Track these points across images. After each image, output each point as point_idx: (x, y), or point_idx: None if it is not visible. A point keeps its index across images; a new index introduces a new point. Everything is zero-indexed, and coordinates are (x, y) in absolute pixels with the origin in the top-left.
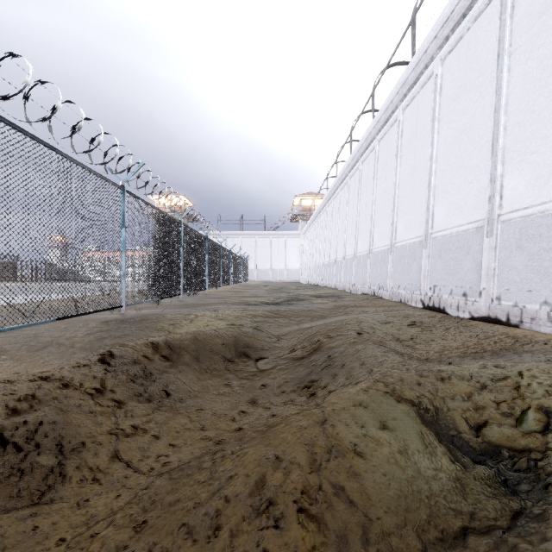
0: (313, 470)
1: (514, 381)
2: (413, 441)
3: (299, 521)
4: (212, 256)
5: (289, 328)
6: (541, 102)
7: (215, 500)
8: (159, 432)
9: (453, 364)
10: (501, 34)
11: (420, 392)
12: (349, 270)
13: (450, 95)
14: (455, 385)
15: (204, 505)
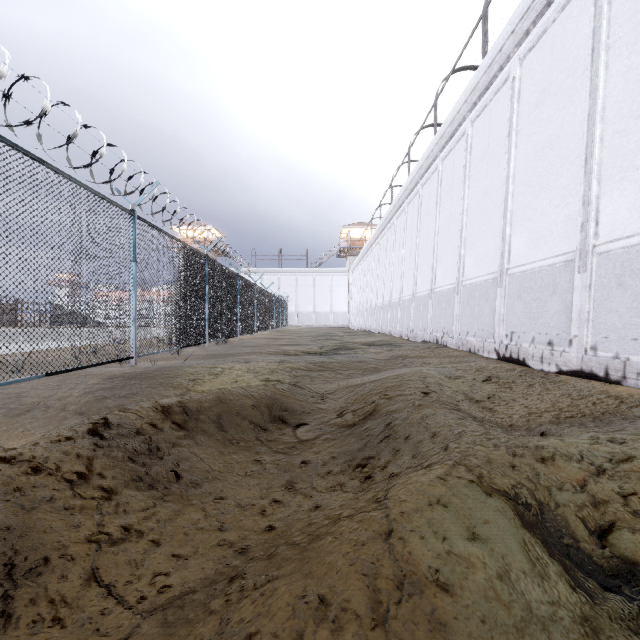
0: (377, 623)
1: None
2: (515, 556)
3: None
4: (245, 297)
5: (336, 384)
6: None
7: None
8: (160, 535)
9: (547, 434)
10: (596, 24)
11: (515, 478)
12: (407, 313)
13: (531, 101)
14: (562, 468)
15: None
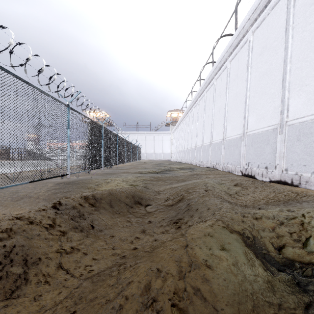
0: (180, 278)
1: (300, 220)
2: (241, 257)
3: (172, 313)
4: (120, 145)
5: (164, 187)
6: (311, 55)
7: (119, 299)
8: (87, 251)
9: (261, 209)
10: (287, 17)
11: (243, 226)
12: (199, 153)
13: (257, 52)
14: (264, 222)
15: (112, 302)
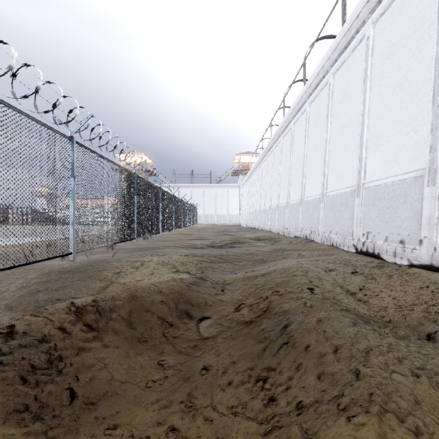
0: None
1: None
2: None
3: None
4: (165, 204)
5: (233, 274)
6: None
7: None
8: None
9: (436, 338)
10: None
11: None
12: (283, 216)
13: (383, 54)
14: None
15: None
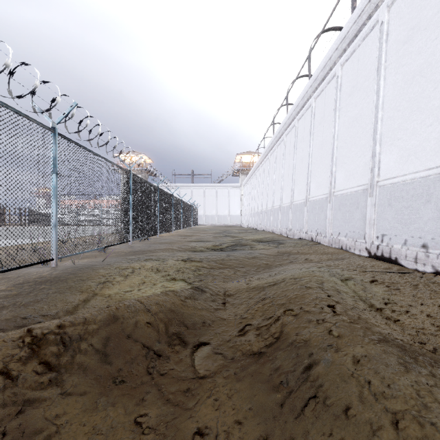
0: None
1: None
2: None
3: None
4: (164, 204)
5: (235, 283)
6: None
7: None
8: None
9: None
10: None
11: None
12: (286, 216)
13: (400, 39)
14: None
15: None
